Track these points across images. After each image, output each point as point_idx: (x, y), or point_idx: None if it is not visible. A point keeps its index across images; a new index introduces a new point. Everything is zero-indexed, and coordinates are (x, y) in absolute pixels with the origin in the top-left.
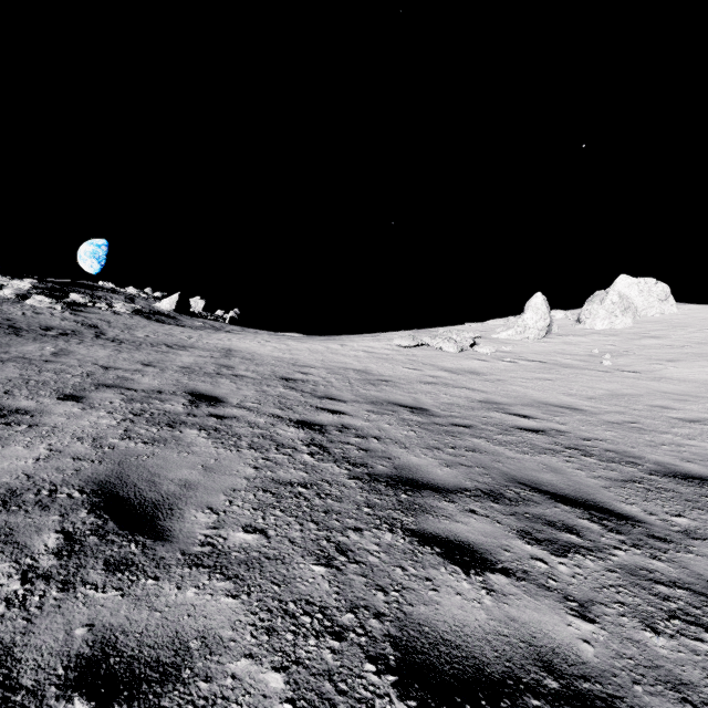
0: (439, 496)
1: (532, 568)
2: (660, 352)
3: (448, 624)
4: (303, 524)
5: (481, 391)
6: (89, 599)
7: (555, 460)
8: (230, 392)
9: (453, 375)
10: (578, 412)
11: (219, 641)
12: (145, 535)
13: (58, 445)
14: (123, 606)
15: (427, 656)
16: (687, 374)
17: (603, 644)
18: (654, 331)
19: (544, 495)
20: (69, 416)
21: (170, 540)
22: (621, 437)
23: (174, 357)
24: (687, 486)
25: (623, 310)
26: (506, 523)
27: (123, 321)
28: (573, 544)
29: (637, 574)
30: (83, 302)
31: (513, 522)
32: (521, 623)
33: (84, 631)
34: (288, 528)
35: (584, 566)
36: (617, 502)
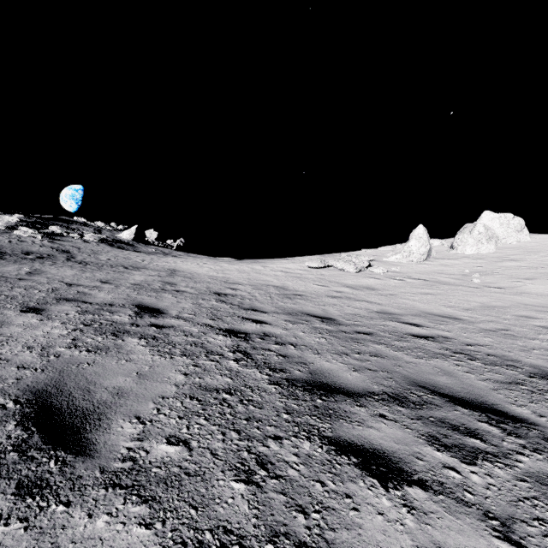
0: (351, 400)
1: (447, 478)
2: (519, 272)
3: None
4: (225, 434)
5: (377, 303)
6: None
7: (447, 364)
8: (171, 304)
9: (353, 290)
10: (458, 321)
11: None
12: (67, 450)
13: (7, 354)
14: (22, 544)
15: None
16: (543, 290)
17: None
18: (513, 255)
19: (443, 397)
20: (26, 326)
21: (92, 455)
22: (497, 343)
23: (128, 276)
24: None
25: (488, 238)
26: (414, 428)
27: (91, 247)
28: (479, 450)
29: (546, 483)
30: (60, 233)
31: (421, 427)
32: None
33: None
34: (210, 438)
35: (495, 475)
36: (508, 404)
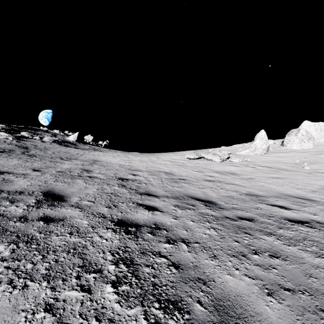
0: None
1: None
2: None
3: None
4: None
5: (243, 186)
6: None
7: None
8: (77, 190)
9: (222, 175)
10: (313, 202)
11: None
12: None
13: None
14: None
15: None
16: None
17: None
18: None
19: None
20: None
21: None
22: None
23: (58, 165)
24: None
25: (308, 139)
26: None
27: (45, 145)
28: None
29: None
30: (27, 136)
31: None
32: None
33: None
34: None
35: None
36: None
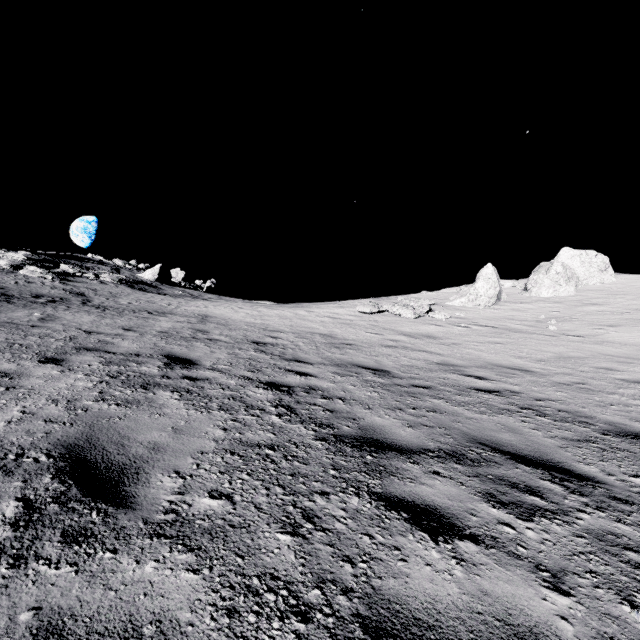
0: (404, 457)
1: (500, 533)
2: (602, 318)
3: (419, 600)
4: (270, 489)
5: (438, 353)
6: (40, 576)
7: (512, 420)
8: (204, 355)
9: (411, 339)
10: (528, 373)
11: (176, 625)
12: (108, 503)
13: (32, 407)
14: (75, 585)
15: (399, 639)
16: (627, 338)
17: (582, 621)
18: (595, 298)
19: (505, 455)
20: (47, 378)
21: (134, 507)
22: (571, 397)
23: (153, 323)
24: (639, 445)
25: (566, 279)
26: (470, 485)
27: (108, 289)
28: (538, 507)
29: (605, 539)
30: (72, 272)
31: (477, 484)
32: (495, 598)
33: (29, 615)
34: (254, 492)
35: (552, 532)
36: (576, 462)
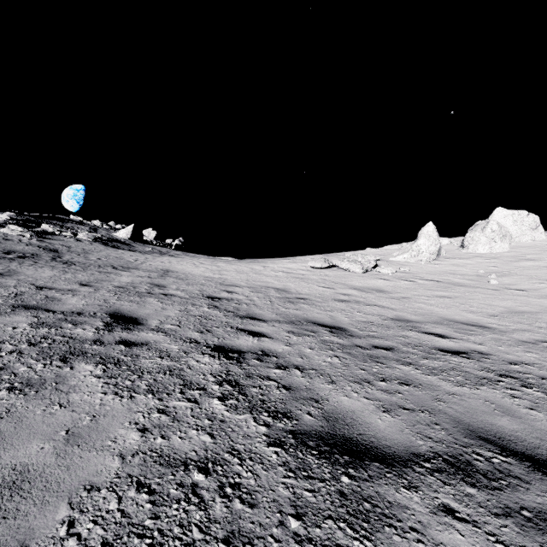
0: (392, 474)
1: None
2: (539, 272)
3: None
4: None
5: (391, 308)
6: None
7: (499, 395)
8: (153, 312)
9: (362, 293)
10: (487, 329)
11: None
12: None
13: None
14: None
15: None
16: None
17: None
18: (529, 254)
19: (522, 461)
20: None
21: None
22: (545, 360)
23: (114, 277)
24: None
25: (501, 237)
26: (509, 542)
27: (82, 246)
28: None
29: None
30: (52, 231)
31: (518, 537)
32: None
33: None
34: None
35: None
36: None
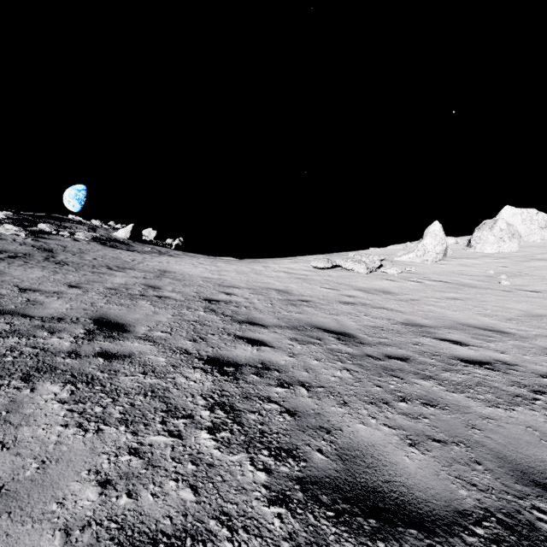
0: None
1: None
2: None
3: None
4: None
5: (400, 311)
6: None
7: (541, 418)
8: (143, 317)
9: (368, 295)
10: (506, 335)
11: None
12: None
13: None
14: None
15: None
16: None
17: None
18: (539, 254)
19: None
20: None
21: None
22: None
23: (107, 278)
24: None
25: (510, 236)
26: None
27: (79, 246)
28: None
29: None
30: (49, 231)
31: None
32: None
33: None
34: None
35: None
36: None
